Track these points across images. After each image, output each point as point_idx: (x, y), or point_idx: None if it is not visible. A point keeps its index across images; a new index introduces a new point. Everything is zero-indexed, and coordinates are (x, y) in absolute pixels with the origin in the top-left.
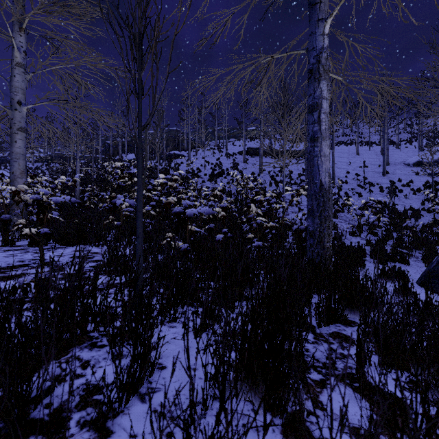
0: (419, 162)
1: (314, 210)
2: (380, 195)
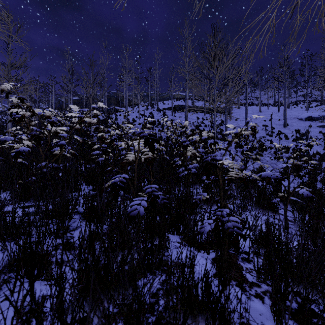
0: (309, 117)
1: None
2: (286, 142)
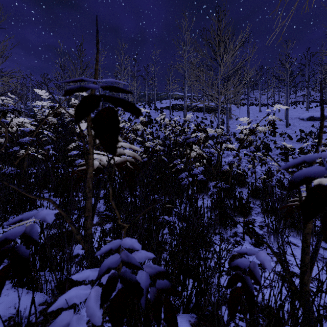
0: (311, 117)
1: None
2: (290, 142)
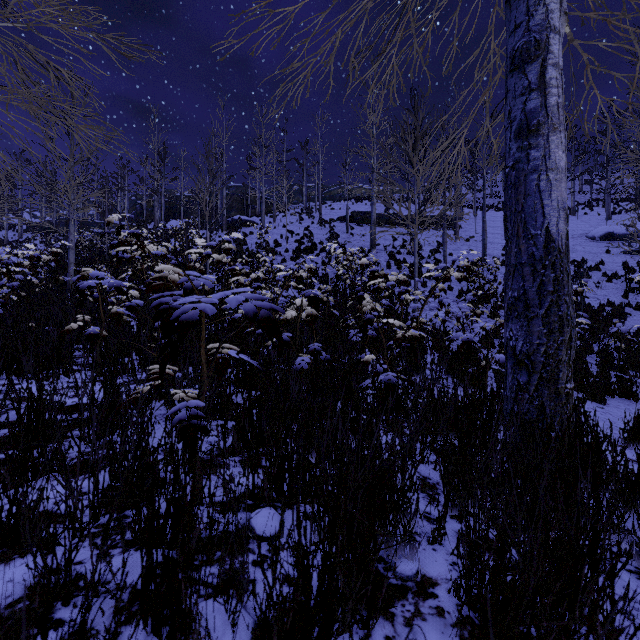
0: (609, 235)
1: (530, 301)
2: None
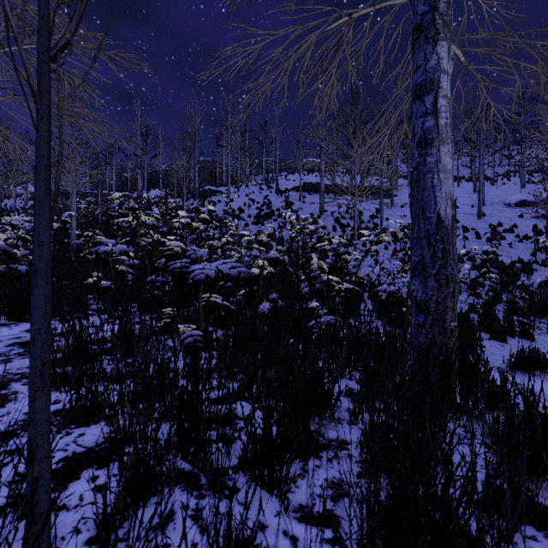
0: (523, 202)
1: (426, 264)
2: (477, 243)
